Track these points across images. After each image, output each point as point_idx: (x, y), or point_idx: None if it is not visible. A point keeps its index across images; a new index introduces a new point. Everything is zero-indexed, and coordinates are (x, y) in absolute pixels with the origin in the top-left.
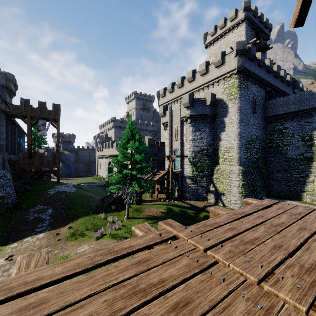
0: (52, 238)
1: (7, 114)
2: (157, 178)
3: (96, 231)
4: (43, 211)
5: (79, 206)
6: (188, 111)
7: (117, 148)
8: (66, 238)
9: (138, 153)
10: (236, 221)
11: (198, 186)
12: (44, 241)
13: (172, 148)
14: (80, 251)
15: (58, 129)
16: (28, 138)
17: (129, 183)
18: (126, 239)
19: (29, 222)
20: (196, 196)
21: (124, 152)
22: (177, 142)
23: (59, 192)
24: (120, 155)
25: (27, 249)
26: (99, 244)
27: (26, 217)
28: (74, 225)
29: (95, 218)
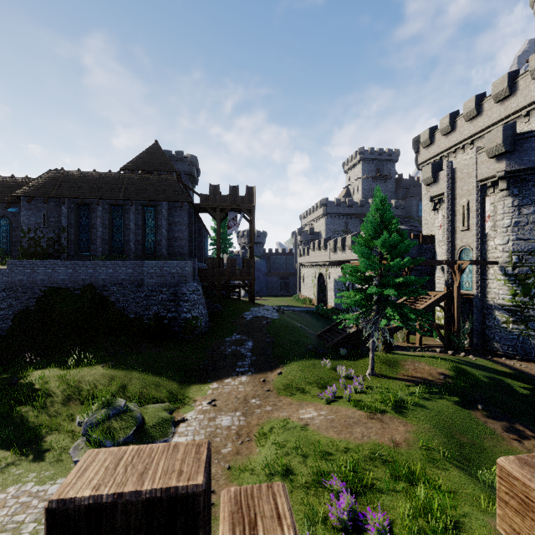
0: (259, 385)
1: (195, 208)
2: (424, 306)
3: (321, 388)
4: (241, 342)
5: (288, 342)
6: (500, 164)
7: (355, 247)
8: (278, 389)
9: (396, 256)
10: None
11: (528, 330)
12: (249, 388)
13: (453, 246)
14: (305, 416)
15: (253, 223)
16: (218, 239)
17: (376, 311)
18: (383, 414)
19: (227, 357)
20: (522, 352)
21: (368, 255)
22: (466, 233)
23: (258, 317)
24: (363, 260)
25: (230, 394)
26: (334, 412)
27: (222, 349)
28: (285, 372)
29: (315, 366)
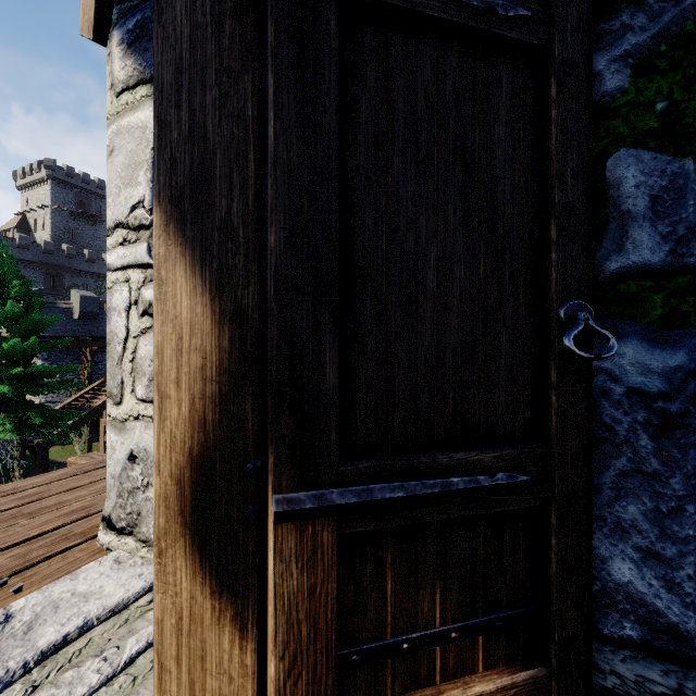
0: None
1: None
2: (103, 402)
3: None
4: None
5: None
6: None
7: None
8: None
9: (19, 335)
10: (75, 477)
11: None
12: None
13: None
14: None
15: None
16: None
17: None
18: None
19: None
20: None
21: None
22: None
23: None
24: None
25: None
26: None
27: None
28: None
29: None
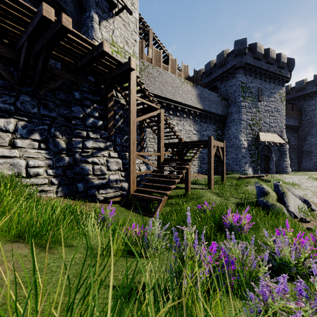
0: None
1: None
2: None
3: None
4: None
5: None
6: None
7: None
8: None
9: None
10: None
11: None
12: None
13: None
14: None
15: None
16: None
17: None
18: None
19: None
20: None
21: None
22: None
23: None
24: None
25: None
26: None
27: None
28: None
29: None
